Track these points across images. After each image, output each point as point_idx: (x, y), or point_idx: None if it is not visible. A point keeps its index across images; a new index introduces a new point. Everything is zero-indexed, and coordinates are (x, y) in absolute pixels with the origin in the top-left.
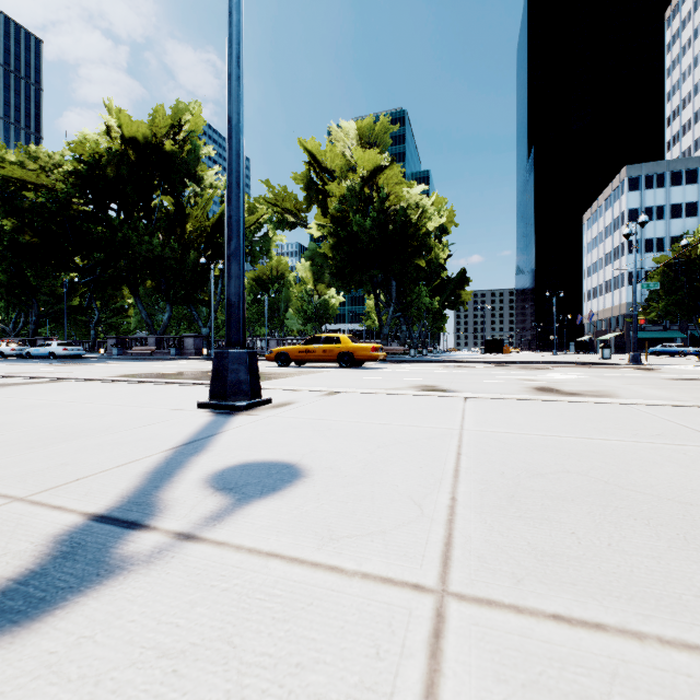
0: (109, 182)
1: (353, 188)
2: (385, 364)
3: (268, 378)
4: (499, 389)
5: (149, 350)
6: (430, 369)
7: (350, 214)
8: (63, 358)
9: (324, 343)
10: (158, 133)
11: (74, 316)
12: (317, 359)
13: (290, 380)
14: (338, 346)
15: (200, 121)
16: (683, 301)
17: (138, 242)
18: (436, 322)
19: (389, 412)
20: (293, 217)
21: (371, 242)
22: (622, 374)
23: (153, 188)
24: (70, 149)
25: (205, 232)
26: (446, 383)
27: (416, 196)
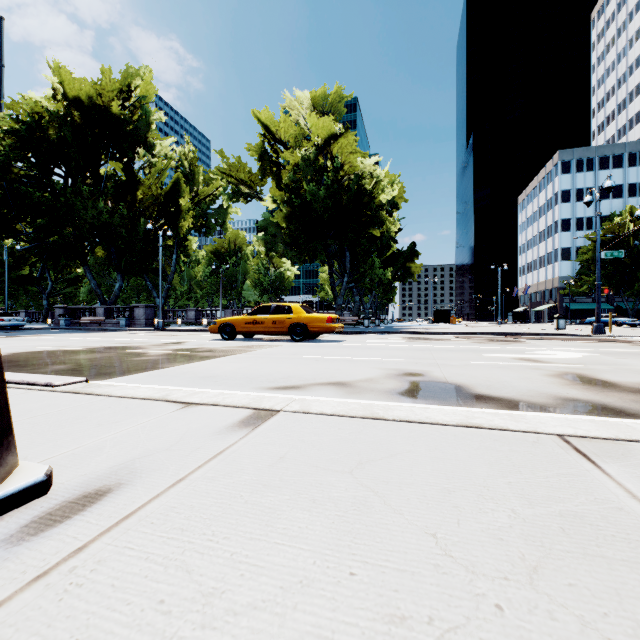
0: (53, 145)
1: (307, 156)
2: (341, 336)
3: (193, 359)
4: (522, 381)
5: (98, 320)
6: (393, 342)
7: (304, 182)
8: (3, 328)
9: (274, 314)
10: (105, 97)
11: (25, 286)
12: (266, 331)
13: (221, 361)
14: (290, 316)
15: (152, 88)
16: (611, 275)
17: (82, 207)
18: (387, 293)
19: (463, 636)
20: (248, 188)
21: (325, 212)
22: (620, 349)
23: (101, 154)
24: (7, 107)
25: (157, 201)
26: (432, 367)
27: (370, 167)
